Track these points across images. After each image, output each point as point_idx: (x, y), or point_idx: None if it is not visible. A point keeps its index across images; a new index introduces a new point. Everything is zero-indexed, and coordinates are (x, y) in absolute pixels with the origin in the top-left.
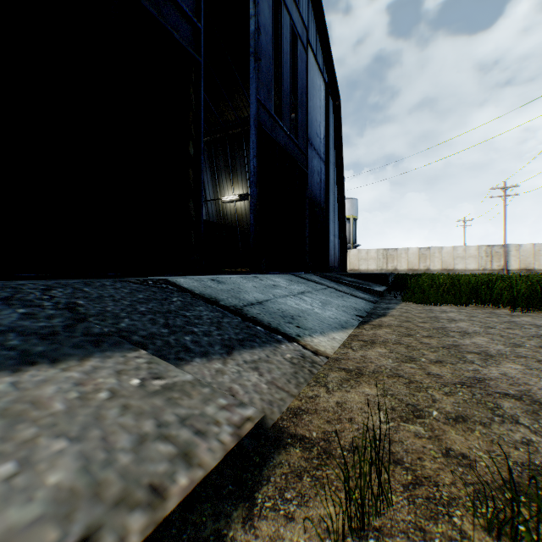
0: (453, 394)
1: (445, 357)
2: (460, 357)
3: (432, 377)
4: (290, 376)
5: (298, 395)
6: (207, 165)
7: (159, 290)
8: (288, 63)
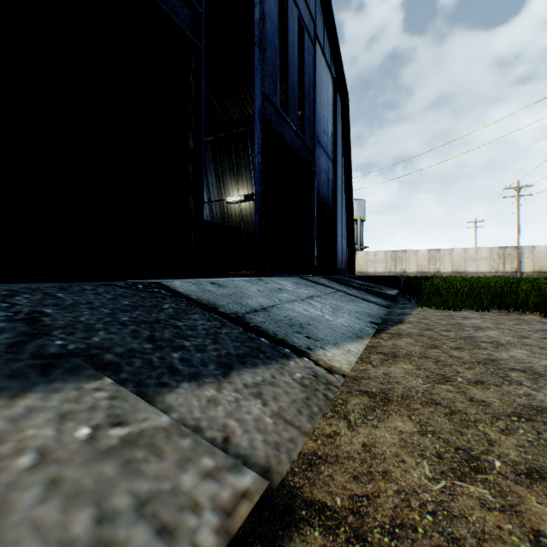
0: (512, 431)
1: (484, 376)
2: (502, 376)
3: (477, 404)
4: (300, 404)
5: (312, 431)
6: (212, 165)
7: (149, 295)
8: (294, 55)
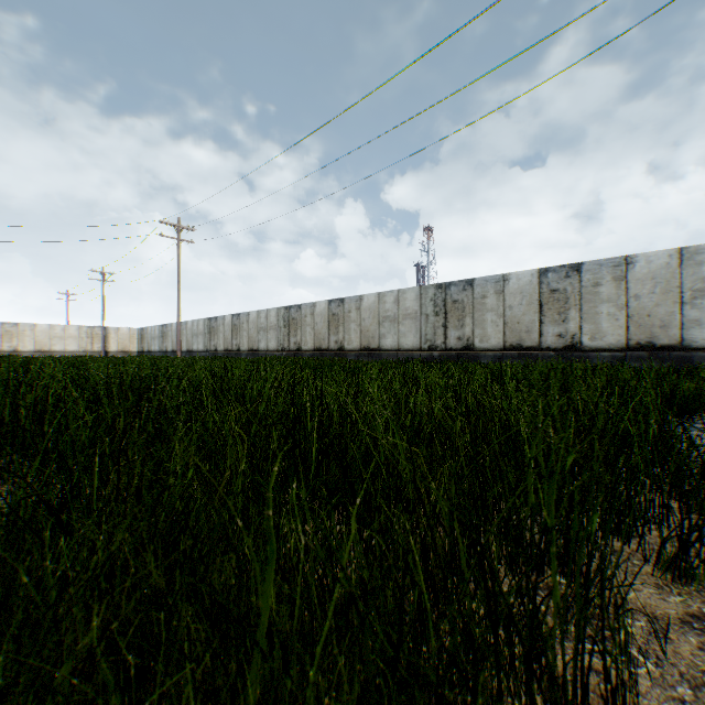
0: None
1: None
2: None
3: None
4: None
5: None
6: None
7: None
8: None
